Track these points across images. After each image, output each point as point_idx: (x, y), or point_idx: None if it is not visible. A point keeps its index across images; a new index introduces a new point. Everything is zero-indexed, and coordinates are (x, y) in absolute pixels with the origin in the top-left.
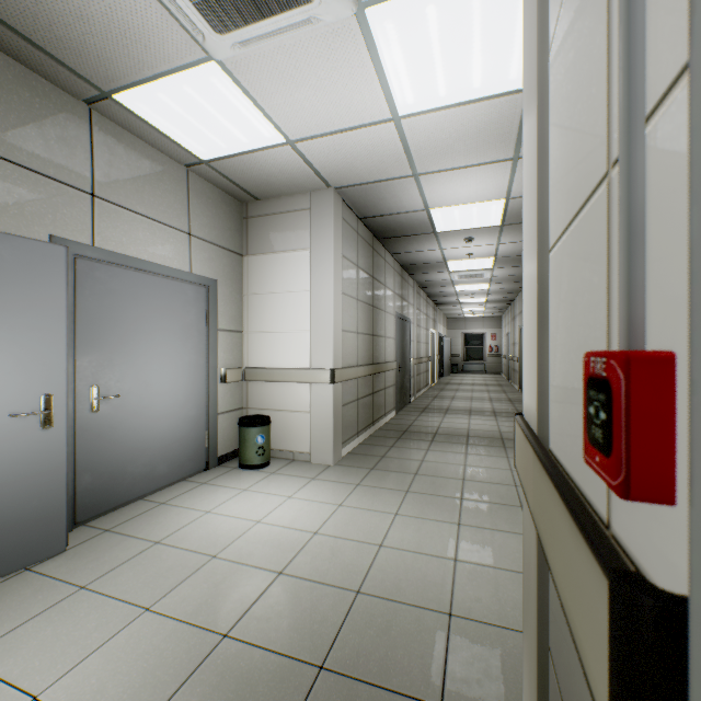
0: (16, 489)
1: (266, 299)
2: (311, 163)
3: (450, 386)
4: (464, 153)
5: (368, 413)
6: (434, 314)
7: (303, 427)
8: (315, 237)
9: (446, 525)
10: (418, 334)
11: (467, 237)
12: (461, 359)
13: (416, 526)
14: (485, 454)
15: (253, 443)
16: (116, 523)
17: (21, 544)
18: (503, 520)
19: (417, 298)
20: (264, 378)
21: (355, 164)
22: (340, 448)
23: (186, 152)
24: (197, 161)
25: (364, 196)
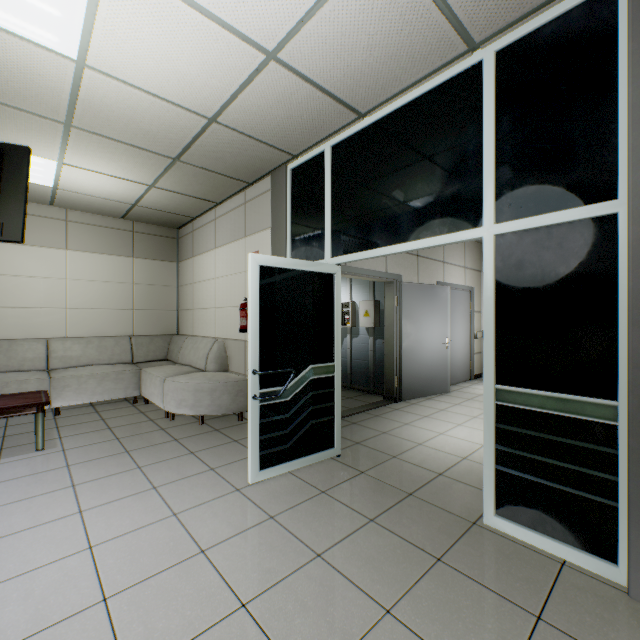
0: (441, 367)
1: None
2: None
3: None
4: None
5: None
6: None
7: None
8: None
9: None
10: None
11: None
12: None
13: None
14: None
15: None
16: (454, 389)
17: (442, 385)
18: None
19: None
20: None
21: None
22: None
23: None
24: None
25: None
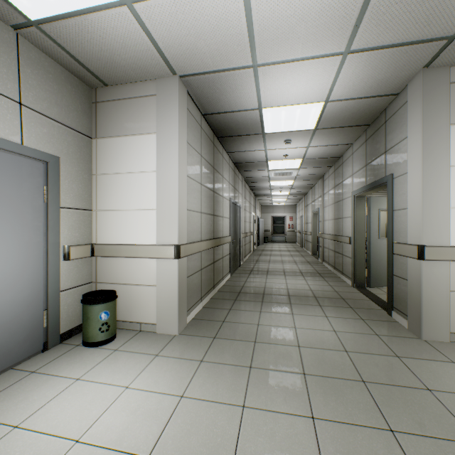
0: None
1: (114, 179)
2: (154, 39)
3: (265, 252)
4: (303, 41)
5: (210, 279)
6: (254, 202)
7: (150, 300)
8: (161, 121)
9: (300, 421)
10: (245, 216)
11: (286, 139)
12: (270, 233)
13: (268, 427)
14: (308, 313)
15: (96, 320)
16: None
17: None
18: (354, 406)
19: (244, 190)
20: (112, 254)
21: (198, 45)
22: (184, 317)
23: (6, 4)
24: (25, 21)
25: (207, 89)
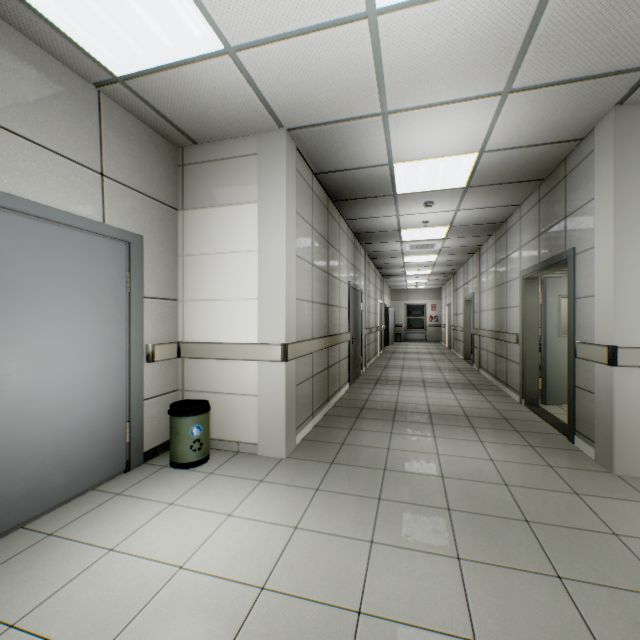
0: None
1: (206, 261)
2: (258, 89)
3: (397, 354)
4: (448, 81)
5: (323, 390)
6: (381, 286)
7: (250, 413)
8: (264, 187)
9: (442, 561)
10: (369, 304)
11: (427, 201)
12: (404, 329)
13: (403, 565)
14: (456, 437)
15: (187, 435)
16: None
17: None
18: (513, 548)
19: (368, 269)
20: (203, 355)
21: (313, 93)
22: (293, 436)
23: (91, 61)
24: (109, 78)
25: (321, 143)
